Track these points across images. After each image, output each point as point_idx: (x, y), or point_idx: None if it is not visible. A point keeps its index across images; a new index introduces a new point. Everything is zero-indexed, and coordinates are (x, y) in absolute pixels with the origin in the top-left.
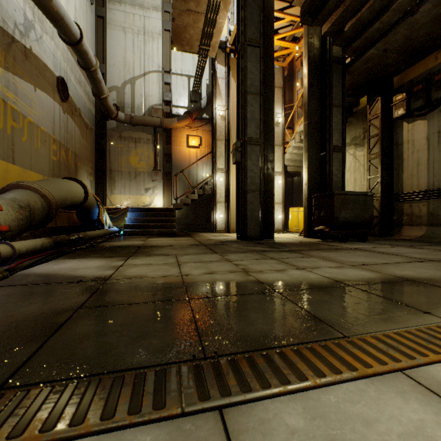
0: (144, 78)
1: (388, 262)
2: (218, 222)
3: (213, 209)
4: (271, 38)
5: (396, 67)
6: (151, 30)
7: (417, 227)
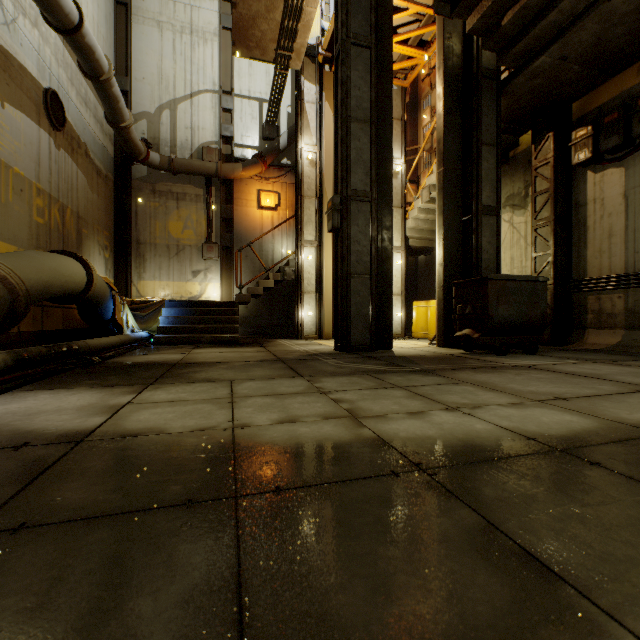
0: (191, 101)
1: (596, 392)
2: (305, 323)
3: (298, 304)
4: (388, 36)
5: (577, 87)
6: (203, 28)
7: (608, 330)
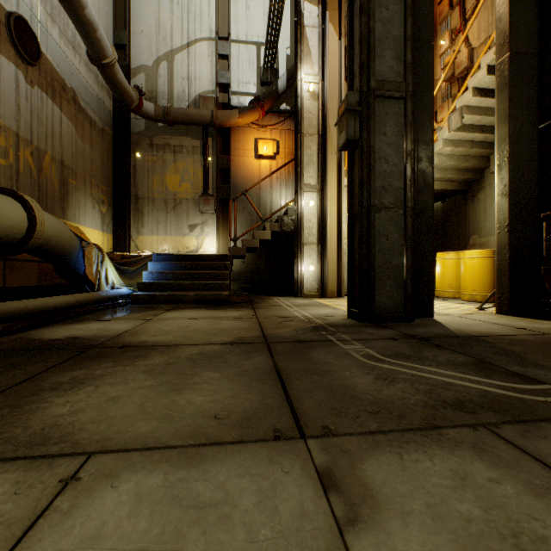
0: (188, 50)
1: None
2: (305, 278)
3: (297, 256)
4: None
5: None
6: None
7: None
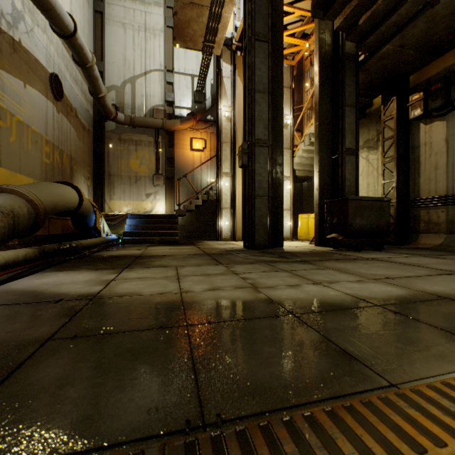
0: (145, 77)
1: (414, 274)
2: (223, 229)
3: (218, 216)
4: (280, 33)
5: (413, 65)
6: (153, 27)
7: (435, 234)
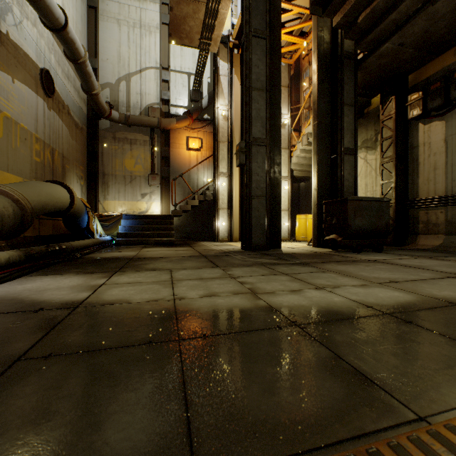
0: (140, 74)
1: (418, 278)
2: (220, 230)
3: (215, 216)
4: (278, 30)
5: (412, 64)
6: (148, 23)
7: (434, 235)
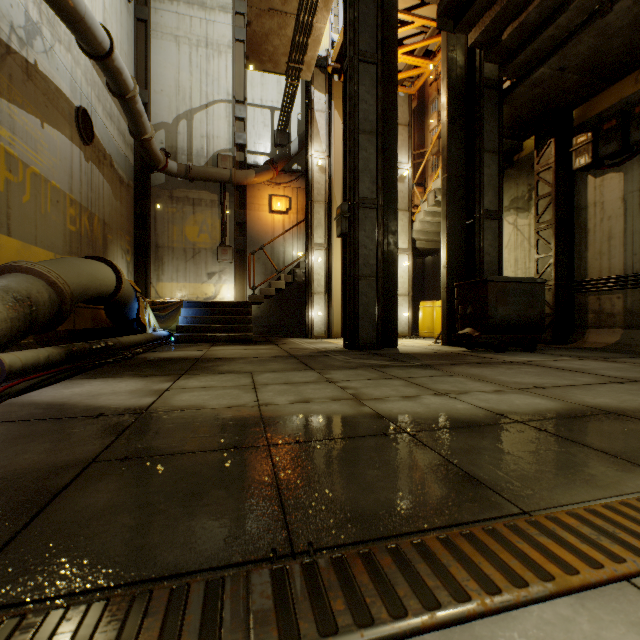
0: (206, 110)
1: (573, 383)
2: (315, 322)
3: (308, 304)
4: (394, 51)
5: (577, 95)
6: (217, 41)
7: (608, 329)
